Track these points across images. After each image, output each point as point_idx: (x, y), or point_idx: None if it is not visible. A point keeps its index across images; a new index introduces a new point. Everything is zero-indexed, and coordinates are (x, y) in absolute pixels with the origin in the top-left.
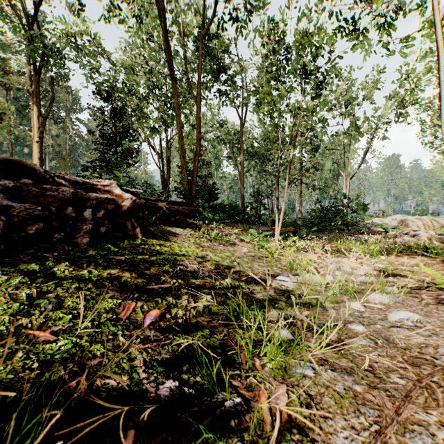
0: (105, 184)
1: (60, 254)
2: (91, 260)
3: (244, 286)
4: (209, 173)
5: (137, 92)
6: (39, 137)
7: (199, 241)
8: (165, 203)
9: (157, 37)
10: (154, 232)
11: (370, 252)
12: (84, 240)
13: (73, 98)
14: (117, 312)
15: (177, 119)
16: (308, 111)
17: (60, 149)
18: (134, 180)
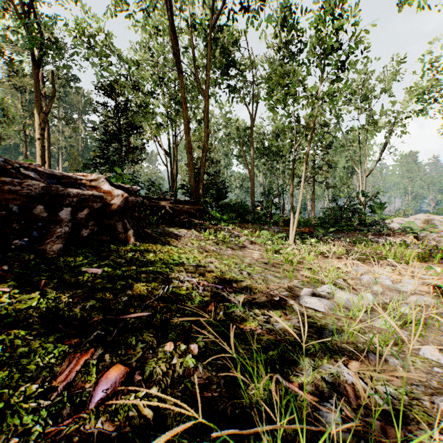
0: (91, 178)
1: (12, 268)
2: (54, 275)
3: (257, 311)
4: (218, 172)
5: (143, 88)
6: (41, 134)
7: (204, 244)
8: (168, 202)
9: (164, 31)
10: (152, 235)
11: (405, 259)
12: (54, 246)
13: (85, 100)
14: (56, 371)
15: (183, 113)
16: (328, 97)
17: (73, 150)
18: (137, 177)
